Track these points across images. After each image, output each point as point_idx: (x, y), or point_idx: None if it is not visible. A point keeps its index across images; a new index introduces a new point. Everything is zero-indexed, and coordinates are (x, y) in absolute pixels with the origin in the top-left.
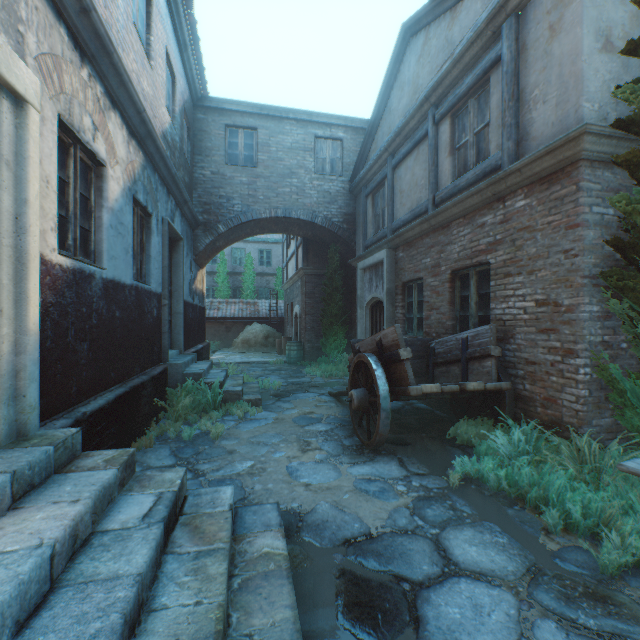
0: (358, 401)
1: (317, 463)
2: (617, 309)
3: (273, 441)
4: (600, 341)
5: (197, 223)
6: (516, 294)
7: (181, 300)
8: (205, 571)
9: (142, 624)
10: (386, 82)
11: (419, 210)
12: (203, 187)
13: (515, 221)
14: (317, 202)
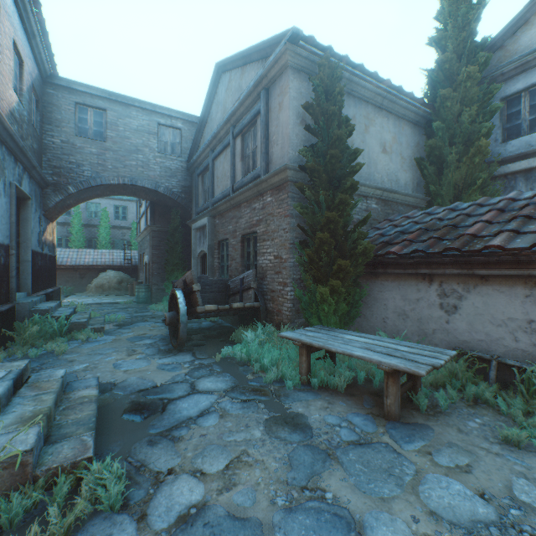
0: (170, 319)
1: (136, 360)
2: (300, 261)
3: (108, 352)
4: (299, 278)
5: (47, 183)
6: (267, 252)
7: (29, 250)
8: (41, 399)
9: (0, 417)
10: (208, 98)
11: (226, 193)
12: (53, 152)
13: (267, 209)
14: (160, 175)
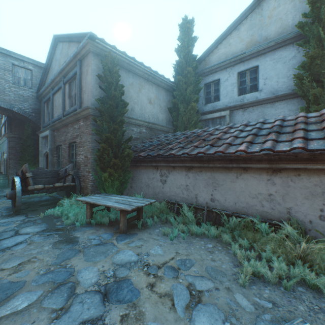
0: (10, 195)
1: None
2: (96, 159)
3: None
4: None
5: None
6: (81, 153)
7: None
8: None
9: None
10: (50, 55)
11: (60, 116)
12: None
13: (81, 129)
14: (14, 99)
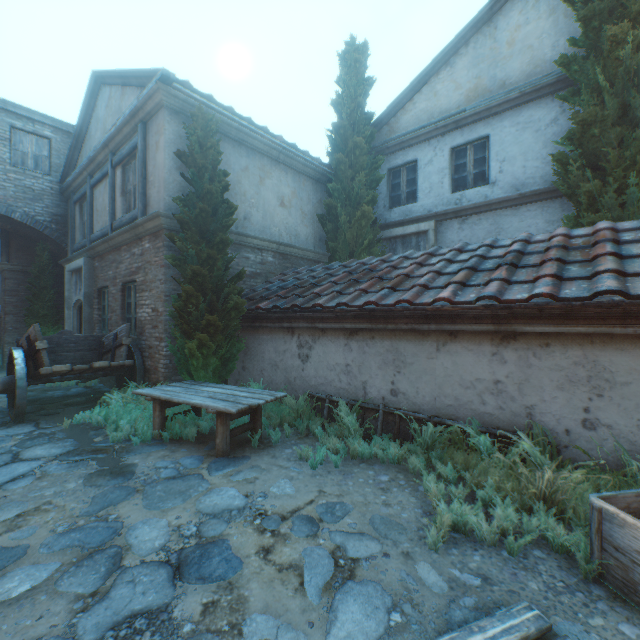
0: (4, 385)
1: None
2: (174, 315)
3: None
4: None
5: None
6: (146, 303)
7: None
8: None
9: None
10: (86, 109)
11: (105, 231)
12: None
13: (146, 256)
14: (15, 196)
